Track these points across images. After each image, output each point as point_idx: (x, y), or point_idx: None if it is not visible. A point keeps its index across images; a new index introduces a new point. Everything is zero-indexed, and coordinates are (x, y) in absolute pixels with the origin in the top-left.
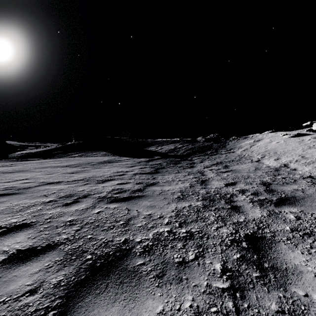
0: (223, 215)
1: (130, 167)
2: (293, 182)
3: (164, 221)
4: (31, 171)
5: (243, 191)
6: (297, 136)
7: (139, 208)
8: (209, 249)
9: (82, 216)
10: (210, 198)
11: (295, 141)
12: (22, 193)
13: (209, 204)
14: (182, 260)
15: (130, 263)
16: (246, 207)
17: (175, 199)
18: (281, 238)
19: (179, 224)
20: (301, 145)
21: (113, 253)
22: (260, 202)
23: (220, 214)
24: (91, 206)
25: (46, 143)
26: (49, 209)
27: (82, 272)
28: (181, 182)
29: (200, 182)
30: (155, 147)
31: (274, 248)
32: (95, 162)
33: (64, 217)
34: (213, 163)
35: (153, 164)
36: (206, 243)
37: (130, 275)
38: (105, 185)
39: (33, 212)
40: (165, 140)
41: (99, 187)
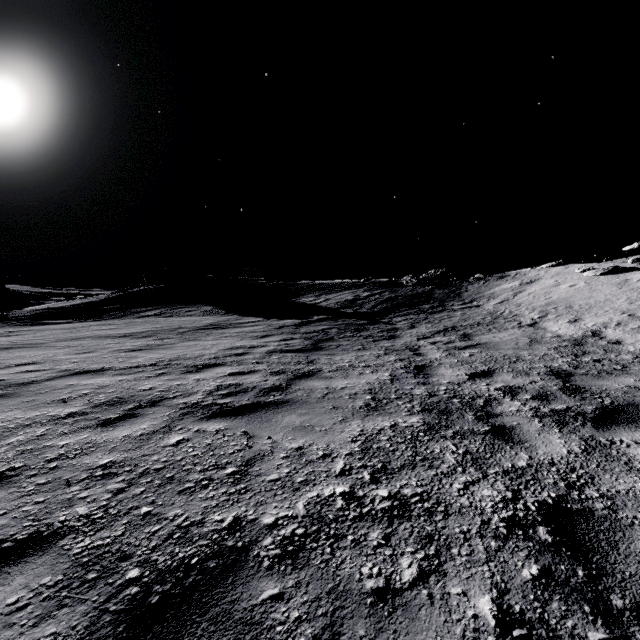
0: (477, 449)
1: (260, 337)
2: (620, 370)
3: (334, 467)
4: (49, 345)
5: (512, 391)
6: (614, 273)
7: (276, 431)
8: (454, 549)
9: (136, 453)
10: (438, 407)
11: (610, 284)
12: (13, 396)
13: (438, 421)
14: (385, 586)
15: (241, 596)
16: (527, 430)
17: (359, 409)
18: (633, 516)
19: (371, 474)
20: (625, 292)
21: (199, 562)
22: (557, 418)
23: (468, 448)
24: (162, 427)
25: (90, 290)
26: (63, 434)
27: (104, 628)
28: (372, 371)
29: (413, 371)
30: (314, 296)
31: (625, 546)
32: (187, 328)
33: (94, 457)
34: (437, 330)
35: (309, 331)
36: (444, 529)
37: (240, 637)
38: (202, 378)
39: (23, 441)
40: (334, 283)
41: (189, 382)
